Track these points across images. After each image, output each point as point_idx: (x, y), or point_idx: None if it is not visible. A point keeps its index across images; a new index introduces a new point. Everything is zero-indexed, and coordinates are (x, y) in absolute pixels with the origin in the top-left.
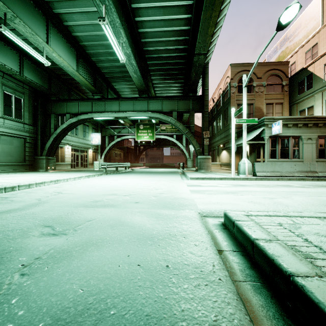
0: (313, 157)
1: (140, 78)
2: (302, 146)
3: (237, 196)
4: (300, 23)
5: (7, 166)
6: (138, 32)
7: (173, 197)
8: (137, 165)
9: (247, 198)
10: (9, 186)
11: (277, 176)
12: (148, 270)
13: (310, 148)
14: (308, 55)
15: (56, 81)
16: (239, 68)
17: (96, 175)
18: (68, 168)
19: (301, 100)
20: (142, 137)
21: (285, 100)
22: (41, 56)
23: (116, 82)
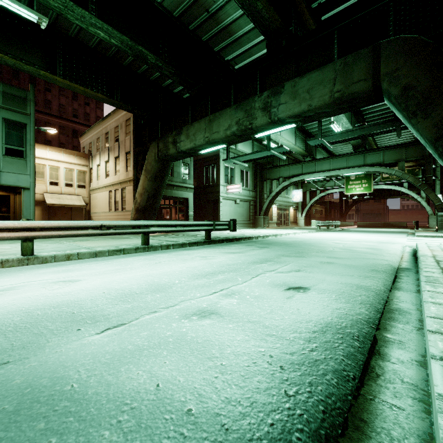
0: None
1: None
2: None
3: None
4: None
5: (242, 224)
6: None
7: (390, 242)
8: (345, 224)
9: None
10: (280, 234)
11: None
12: (376, 247)
13: None
14: None
15: None
16: None
17: (313, 232)
18: (274, 226)
19: None
20: (353, 190)
21: None
22: None
23: None
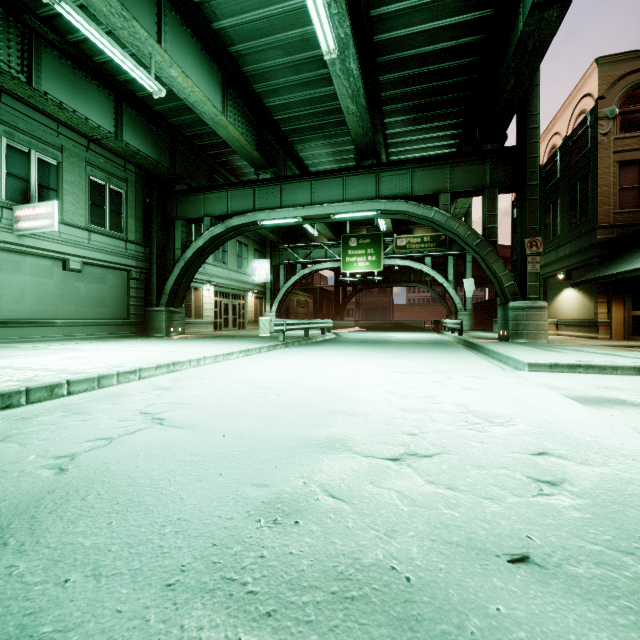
0: None
1: (365, 113)
2: None
3: None
4: None
5: (96, 327)
6: None
7: None
8: (342, 325)
9: None
10: (41, 385)
11: None
12: None
13: None
14: None
15: (186, 152)
16: (623, 66)
17: (264, 349)
18: (209, 330)
19: None
20: (354, 265)
21: None
22: (143, 73)
23: (304, 142)
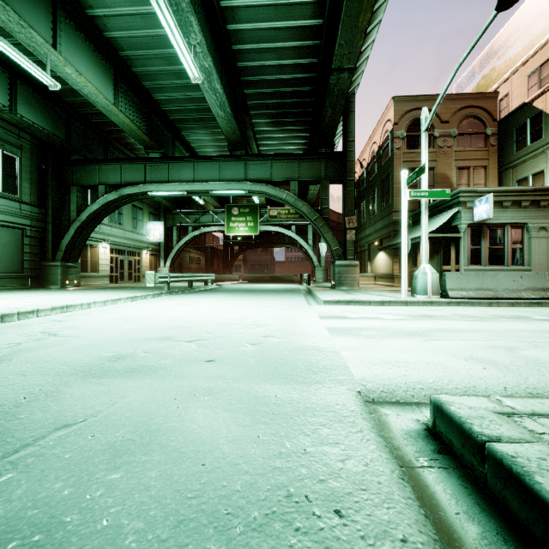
0: (548, 263)
1: (231, 118)
2: (529, 243)
3: (432, 344)
4: (518, 24)
5: None
6: (226, 30)
7: (294, 345)
8: (229, 278)
9: (458, 349)
10: None
11: (488, 298)
12: None
13: (545, 247)
14: (534, 81)
15: (81, 126)
16: (408, 104)
17: (149, 297)
18: (105, 283)
19: (521, 161)
20: (236, 229)
21: (491, 162)
22: (40, 70)
23: (189, 129)
